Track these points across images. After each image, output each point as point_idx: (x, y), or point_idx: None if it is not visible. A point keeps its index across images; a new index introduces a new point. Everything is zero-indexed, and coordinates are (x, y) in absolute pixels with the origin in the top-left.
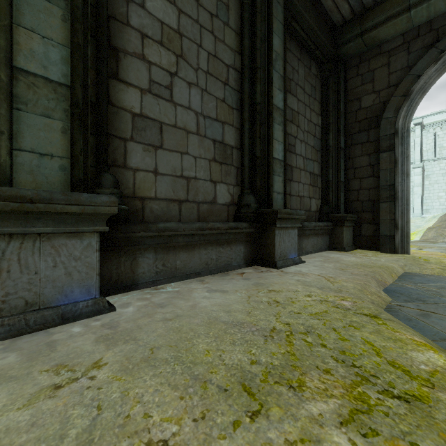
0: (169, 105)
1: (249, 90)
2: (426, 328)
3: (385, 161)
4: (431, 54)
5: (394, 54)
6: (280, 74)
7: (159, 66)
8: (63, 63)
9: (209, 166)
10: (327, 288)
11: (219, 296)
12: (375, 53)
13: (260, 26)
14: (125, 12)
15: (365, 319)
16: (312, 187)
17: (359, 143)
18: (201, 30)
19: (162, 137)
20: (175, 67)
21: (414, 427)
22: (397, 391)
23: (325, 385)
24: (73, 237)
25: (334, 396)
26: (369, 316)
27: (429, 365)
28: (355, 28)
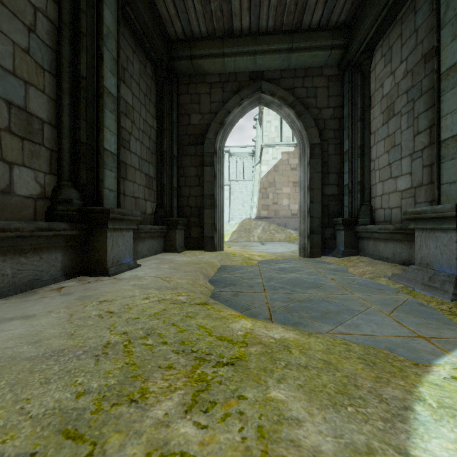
0: None
1: (70, 56)
2: (237, 304)
3: (208, 174)
4: (236, 98)
5: (214, 87)
6: (113, 55)
7: None
8: None
9: None
10: (164, 288)
11: (20, 325)
12: (201, 80)
13: None
14: None
15: (198, 308)
16: (148, 189)
17: (189, 155)
18: None
19: None
20: None
21: (239, 382)
22: (226, 359)
23: (169, 381)
24: None
25: (178, 388)
26: (201, 304)
27: (243, 330)
28: (186, 49)
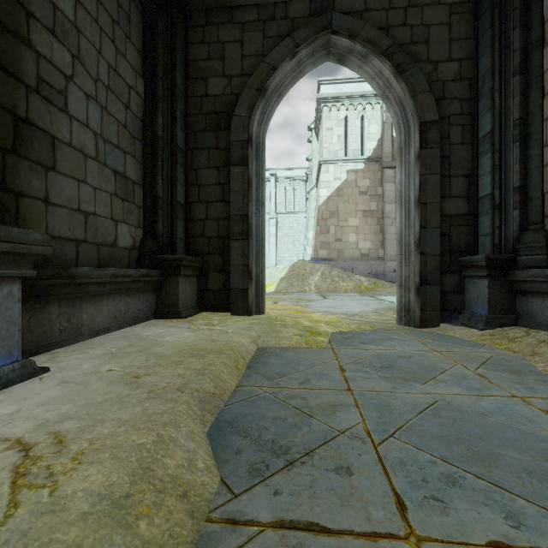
0: None
1: None
2: None
3: (237, 179)
4: (287, 43)
5: (248, 29)
6: None
7: None
8: None
9: None
10: None
11: None
12: (226, 18)
13: None
14: None
15: None
16: (121, 202)
17: (205, 148)
18: None
19: None
20: None
21: None
22: None
23: None
24: None
25: None
26: None
27: None
28: None
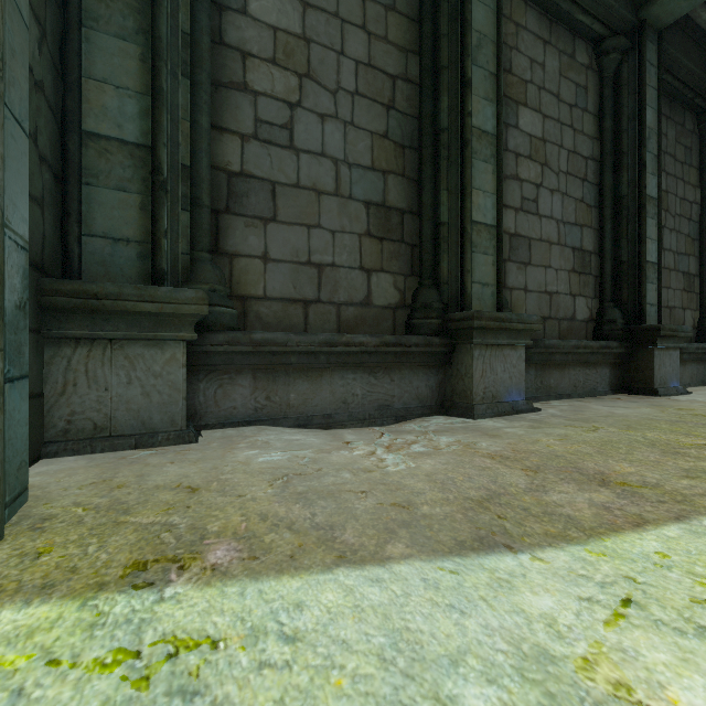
0: (535, 219)
1: (611, 182)
2: None
3: None
4: None
5: None
6: (653, 154)
7: (528, 181)
8: (492, 209)
9: (568, 278)
10: None
11: (626, 409)
12: None
13: (628, 102)
14: (505, 139)
15: None
16: (686, 294)
17: None
18: (562, 128)
19: (530, 253)
20: (541, 178)
21: None
22: None
23: None
24: (512, 349)
25: None
26: None
27: None
28: None
